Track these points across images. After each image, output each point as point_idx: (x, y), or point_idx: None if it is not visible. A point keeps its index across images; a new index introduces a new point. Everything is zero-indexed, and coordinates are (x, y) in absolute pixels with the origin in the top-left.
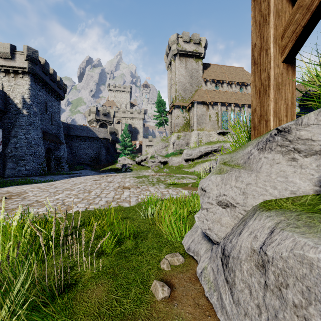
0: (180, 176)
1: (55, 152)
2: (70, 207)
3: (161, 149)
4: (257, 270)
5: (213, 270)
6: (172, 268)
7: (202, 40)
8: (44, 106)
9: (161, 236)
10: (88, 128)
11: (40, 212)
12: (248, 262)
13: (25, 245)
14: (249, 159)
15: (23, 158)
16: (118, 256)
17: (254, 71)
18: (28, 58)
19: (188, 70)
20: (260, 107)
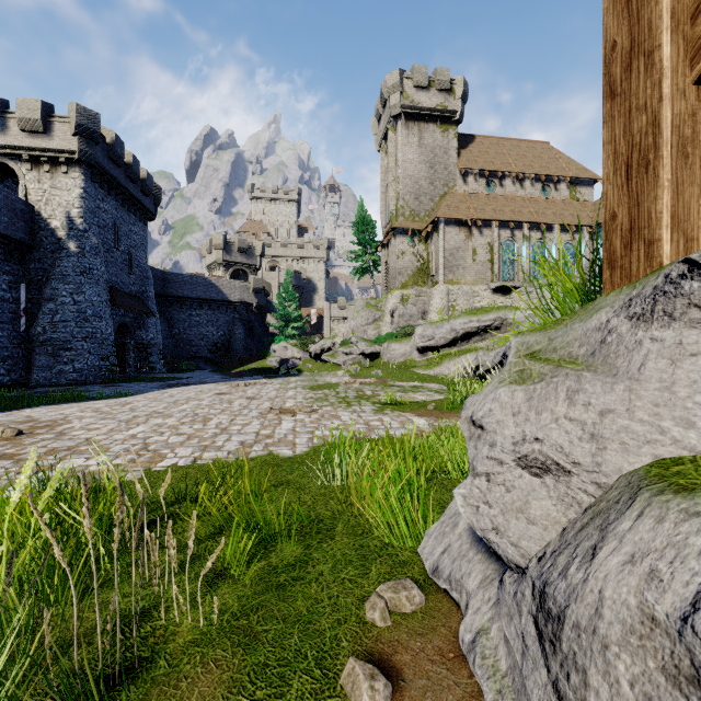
0: (408, 385)
1: (138, 333)
2: (160, 456)
3: (366, 325)
4: (674, 691)
5: (507, 640)
6: (394, 620)
7: (456, 82)
8: (114, 234)
9: (366, 533)
10: (207, 281)
11: (92, 467)
12: (634, 654)
13: (41, 552)
14: (603, 345)
15: (69, 345)
16: (262, 582)
17: (609, 115)
18: (80, 131)
19: (426, 151)
20: (628, 206)
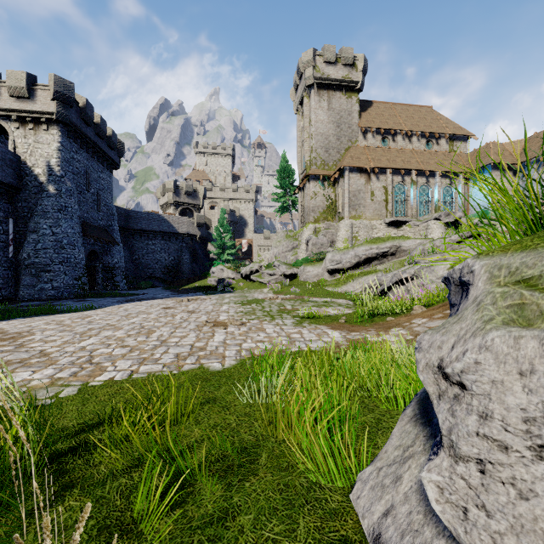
0: (321, 301)
1: (105, 258)
2: (101, 369)
3: (286, 252)
4: None
5: None
6: None
7: (358, 59)
8: (86, 179)
9: (291, 467)
10: (161, 217)
11: (35, 381)
12: None
13: None
14: None
15: (49, 268)
16: None
17: None
18: (57, 97)
19: (334, 114)
20: None
